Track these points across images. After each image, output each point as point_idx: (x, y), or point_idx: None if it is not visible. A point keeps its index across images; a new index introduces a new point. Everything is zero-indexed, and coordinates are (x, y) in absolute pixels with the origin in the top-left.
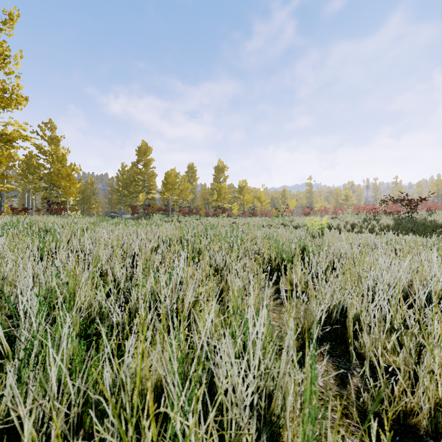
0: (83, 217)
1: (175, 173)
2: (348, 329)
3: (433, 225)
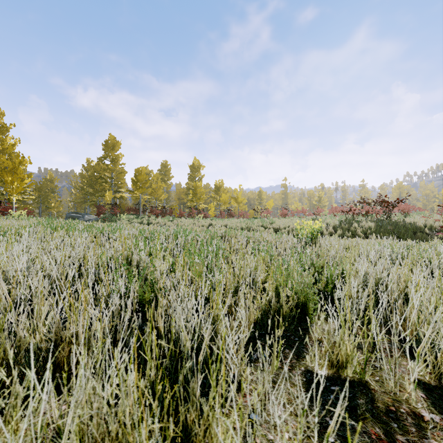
0: (28, 218)
1: (147, 171)
2: None
3: (413, 227)
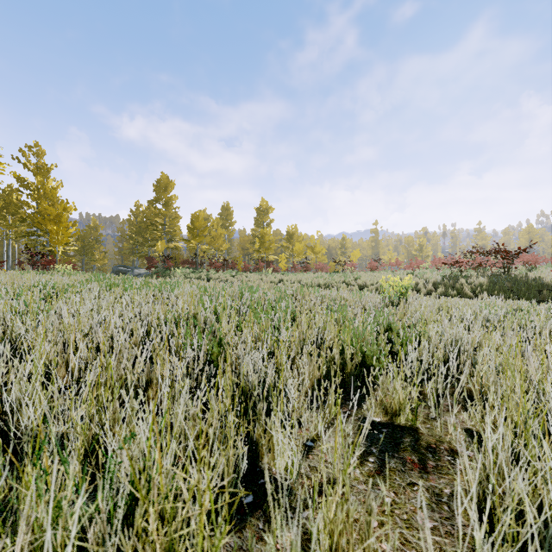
0: (75, 273)
1: (205, 215)
2: None
3: (538, 284)
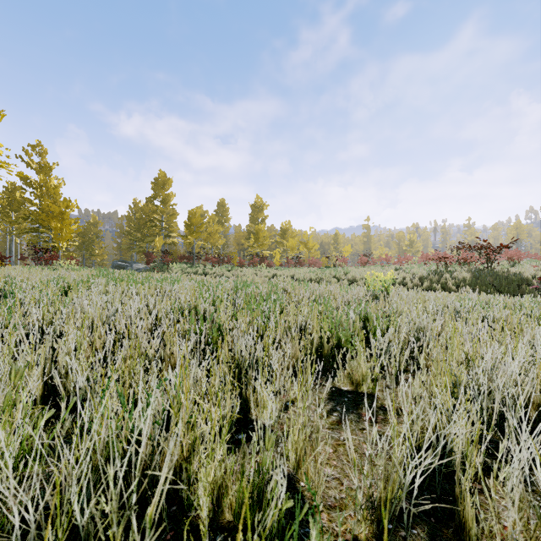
0: (78, 268)
1: (201, 212)
2: (460, 501)
3: (518, 279)
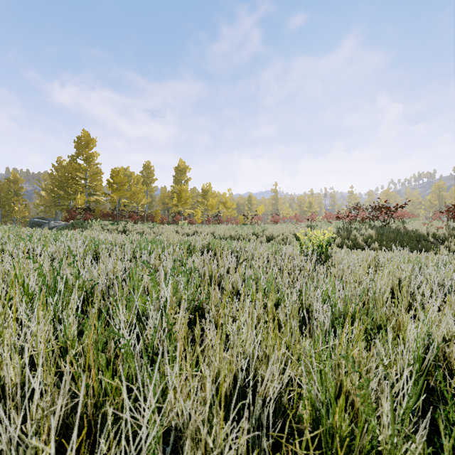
0: None
1: (128, 173)
2: None
3: (416, 235)
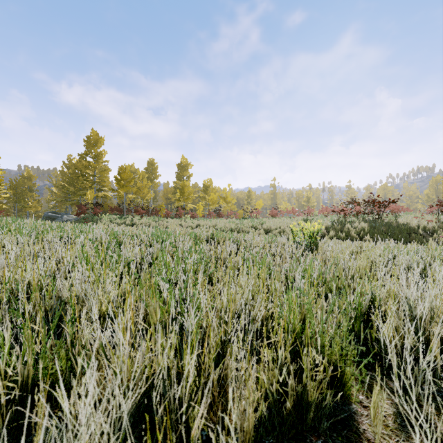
0: None
1: (133, 169)
2: None
3: (406, 228)
